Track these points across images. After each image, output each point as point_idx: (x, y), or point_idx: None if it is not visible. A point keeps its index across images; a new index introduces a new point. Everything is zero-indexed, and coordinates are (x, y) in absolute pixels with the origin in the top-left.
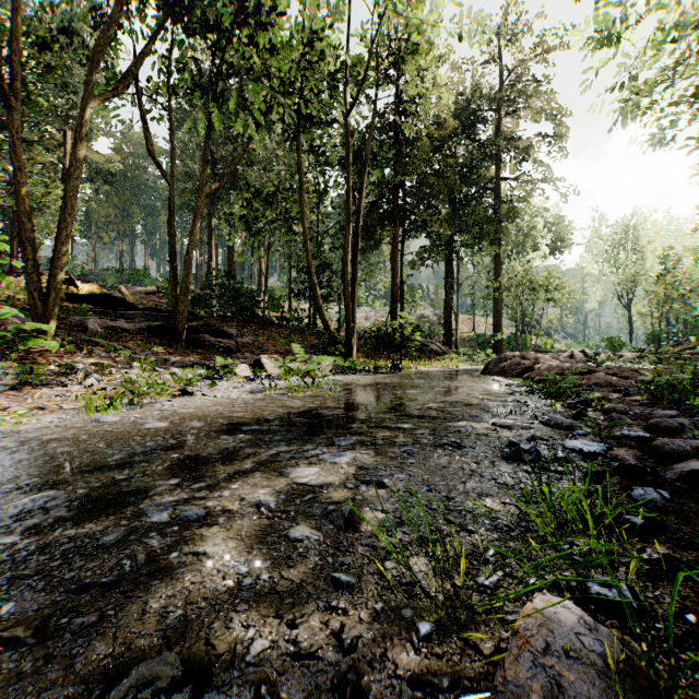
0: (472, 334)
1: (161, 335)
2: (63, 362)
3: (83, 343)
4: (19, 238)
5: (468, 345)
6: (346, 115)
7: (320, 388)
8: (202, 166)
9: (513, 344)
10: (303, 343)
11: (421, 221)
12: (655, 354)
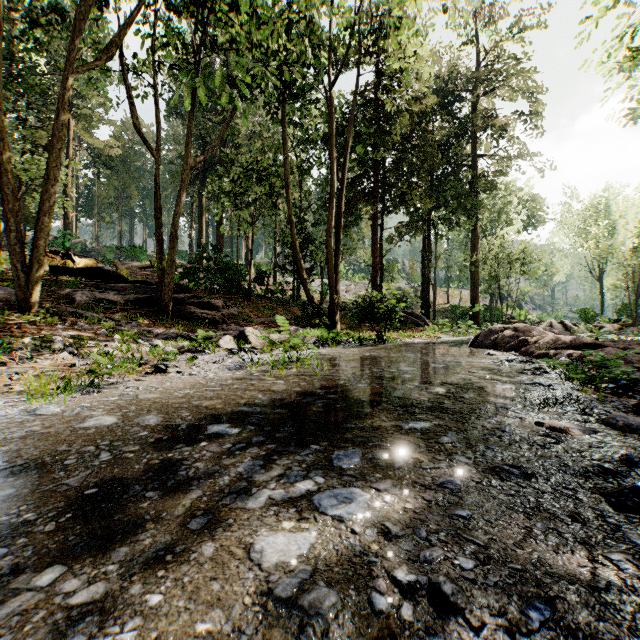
0: (447, 306)
1: (148, 307)
2: (42, 334)
3: (67, 315)
4: (26, 218)
5: (443, 316)
6: (330, 88)
7: (305, 363)
8: (188, 140)
9: (487, 315)
10: (287, 314)
11: (400, 196)
12: (632, 325)
